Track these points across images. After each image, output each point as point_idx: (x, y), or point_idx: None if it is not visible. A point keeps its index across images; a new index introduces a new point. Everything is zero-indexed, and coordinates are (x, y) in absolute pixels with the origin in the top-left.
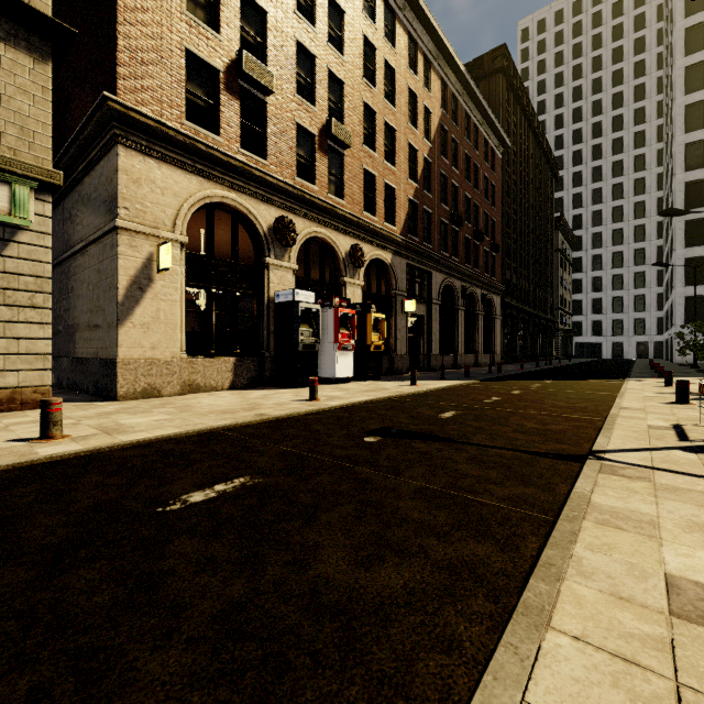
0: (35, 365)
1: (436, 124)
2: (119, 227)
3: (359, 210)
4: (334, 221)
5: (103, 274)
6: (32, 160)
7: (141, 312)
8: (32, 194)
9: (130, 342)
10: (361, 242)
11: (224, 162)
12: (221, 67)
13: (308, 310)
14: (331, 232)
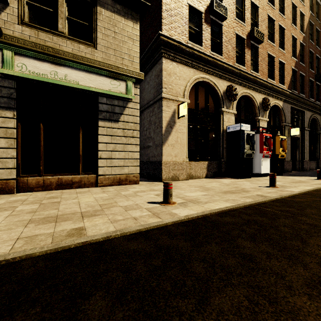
0: (134, 164)
1: (306, 22)
2: (162, 97)
3: (265, 78)
4: (254, 85)
5: (153, 121)
6: (132, 69)
7: (171, 139)
8: (133, 85)
9: (167, 153)
10: (266, 96)
11: (205, 59)
12: (203, 11)
13: (247, 135)
14: (252, 92)
